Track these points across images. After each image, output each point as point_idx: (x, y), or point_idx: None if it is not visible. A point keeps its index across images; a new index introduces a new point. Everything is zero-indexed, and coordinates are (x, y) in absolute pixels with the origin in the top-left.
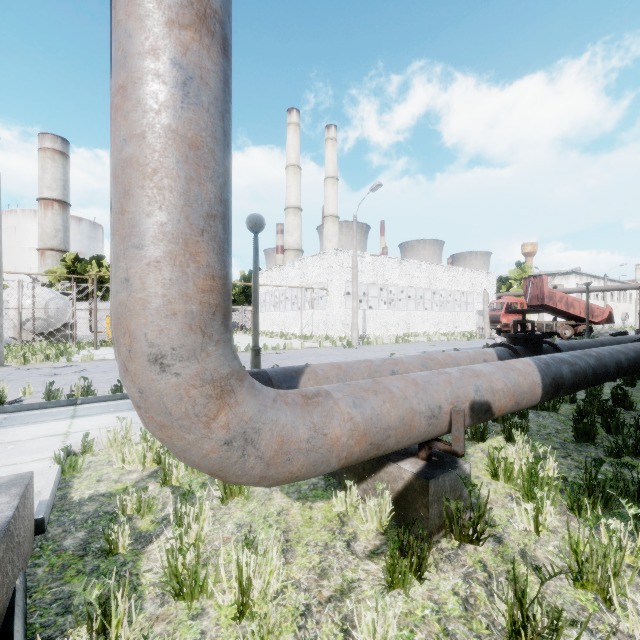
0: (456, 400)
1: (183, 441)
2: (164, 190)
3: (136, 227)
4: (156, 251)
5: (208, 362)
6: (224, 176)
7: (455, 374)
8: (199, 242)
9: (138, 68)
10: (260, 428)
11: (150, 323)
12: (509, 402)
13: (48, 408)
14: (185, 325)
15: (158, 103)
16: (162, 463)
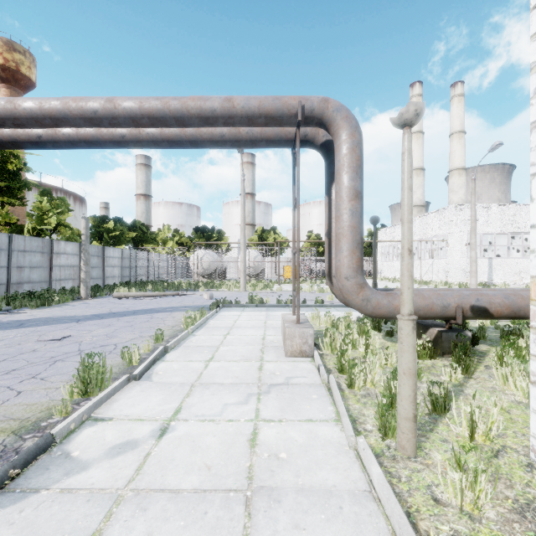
0: (460, 303)
1: (351, 298)
2: (348, 239)
3: (342, 248)
4: (346, 253)
5: (358, 279)
6: (361, 232)
7: (466, 293)
8: (356, 250)
9: (342, 212)
10: (371, 298)
11: (345, 270)
12: (505, 310)
13: (279, 307)
14: (352, 270)
15: (346, 220)
16: (336, 322)
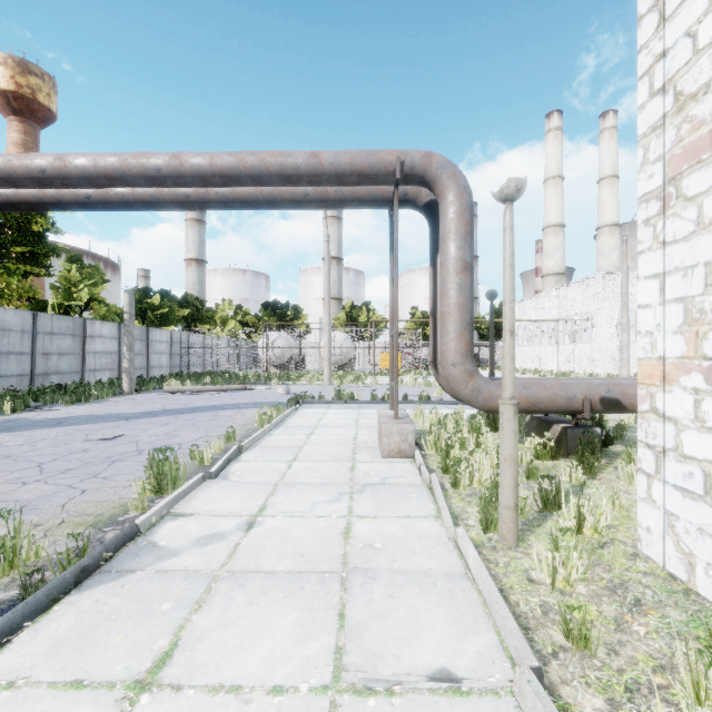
0: (588, 394)
1: (459, 389)
2: (455, 319)
3: (448, 329)
4: (453, 336)
5: (467, 366)
6: (471, 310)
7: (596, 383)
8: (464, 332)
9: (448, 287)
10: (483, 388)
11: (451, 355)
12: None
13: (373, 404)
14: (460, 355)
15: (453, 296)
16: (443, 420)
